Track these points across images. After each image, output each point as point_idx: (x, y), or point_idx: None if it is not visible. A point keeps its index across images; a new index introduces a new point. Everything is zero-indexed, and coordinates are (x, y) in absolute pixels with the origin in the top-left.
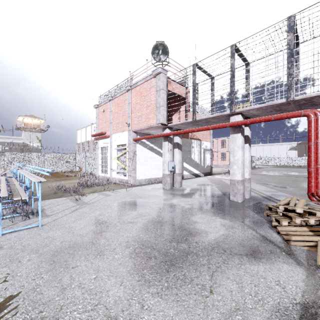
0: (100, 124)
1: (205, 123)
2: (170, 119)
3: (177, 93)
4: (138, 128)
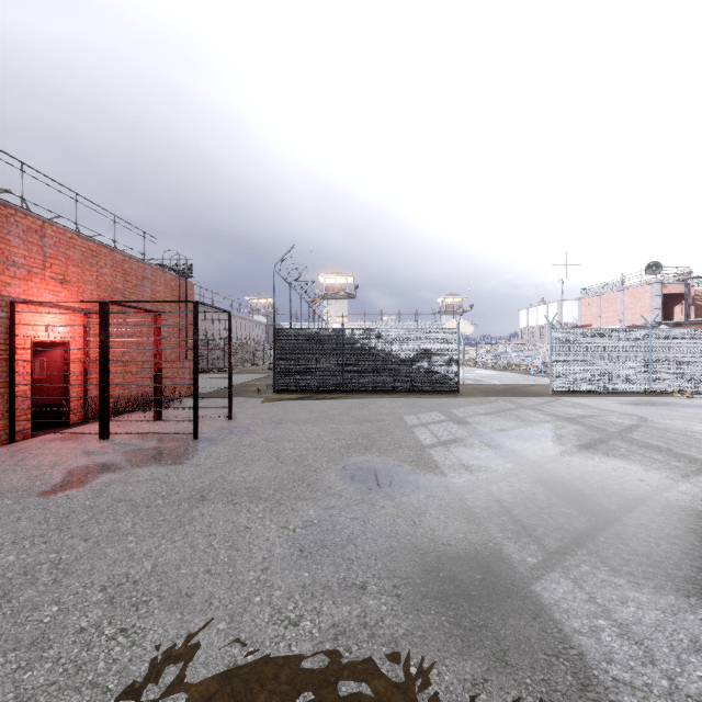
0: (583, 316)
1: (701, 321)
2: (671, 310)
3: (675, 293)
4: (631, 324)
